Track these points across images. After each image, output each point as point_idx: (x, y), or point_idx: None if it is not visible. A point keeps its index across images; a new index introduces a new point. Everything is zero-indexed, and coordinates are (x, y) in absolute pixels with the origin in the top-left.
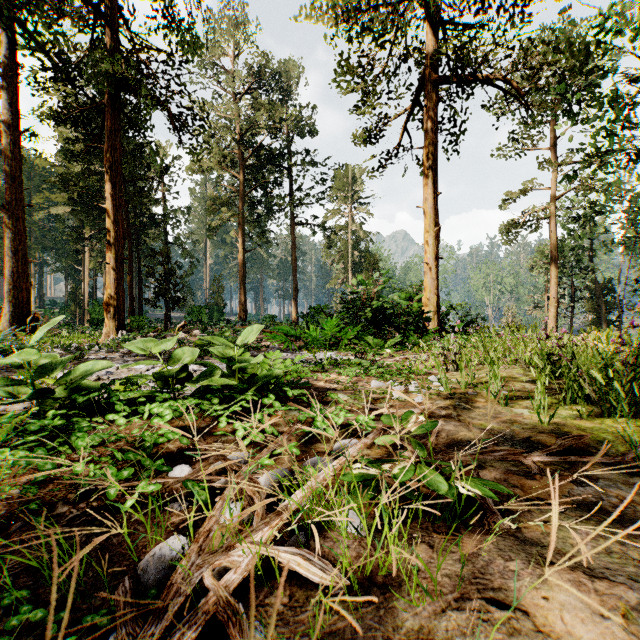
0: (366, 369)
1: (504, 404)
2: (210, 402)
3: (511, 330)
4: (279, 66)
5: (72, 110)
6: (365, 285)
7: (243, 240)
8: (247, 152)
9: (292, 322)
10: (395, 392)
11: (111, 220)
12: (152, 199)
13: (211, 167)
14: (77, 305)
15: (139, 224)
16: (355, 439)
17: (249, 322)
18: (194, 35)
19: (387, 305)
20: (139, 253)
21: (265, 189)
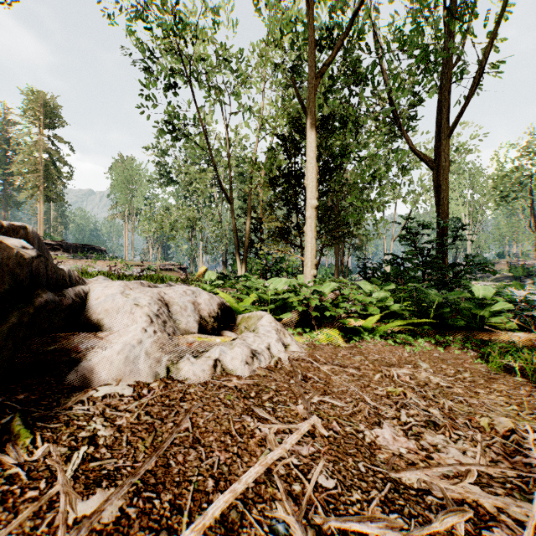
0: None
1: None
2: None
3: None
4: None
5: None
6: None
7: None
8: None
9: None
10: None
11: None
12: None
13: None
14: None
15: None
16: None
17: None
18: None
19: None
20: None
21: None
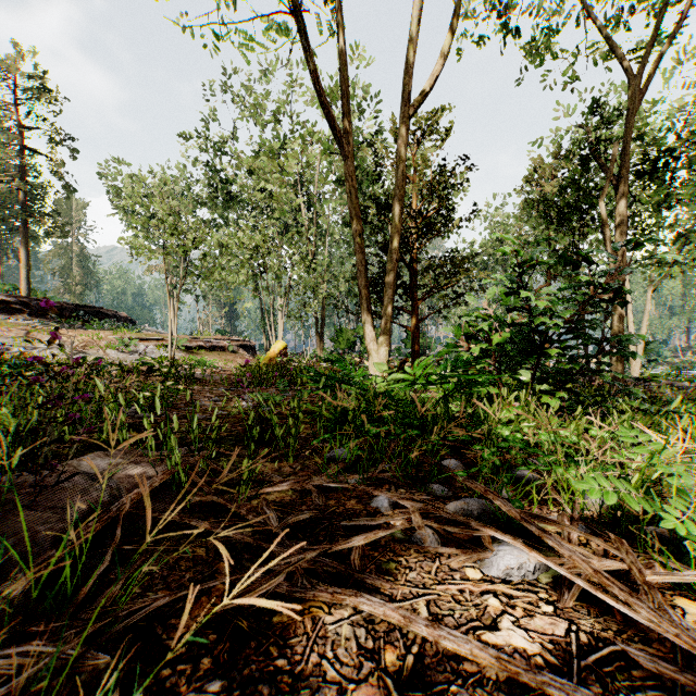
0: None
1: None
2: None
3: None
4: None
5: None
6: None
7: None
8: None
9: None
10: None
11: None
12: None
13: None
14: None
15: None
16: None
17: None
18: None
19: None
20: None
21: None
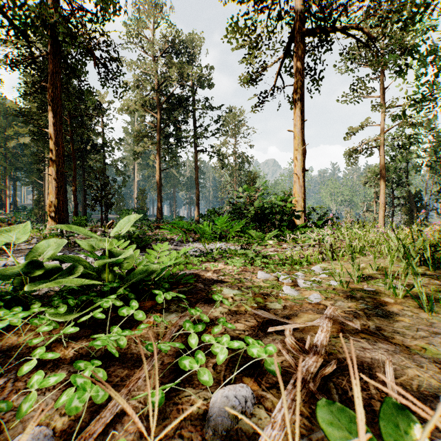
0: (251, 259)
1: (423, 308)
2: (57, 310)
3: (359, 226)
4: (186, 37)
5: (24, 58)
6: (248, 192)
7: (159, 162)
8: (163, 99)
9: (195, 221)
10: (396, 395)
11: (53, 141)
12: (93, 132)
13: (136, 109)
14: (40, 209)
15: (84, 150)
16: (245, 386)
17: (163, 221)
18: (118, 2)
19: (266, 205)
20: (84, 171)
21: (176, 126)
